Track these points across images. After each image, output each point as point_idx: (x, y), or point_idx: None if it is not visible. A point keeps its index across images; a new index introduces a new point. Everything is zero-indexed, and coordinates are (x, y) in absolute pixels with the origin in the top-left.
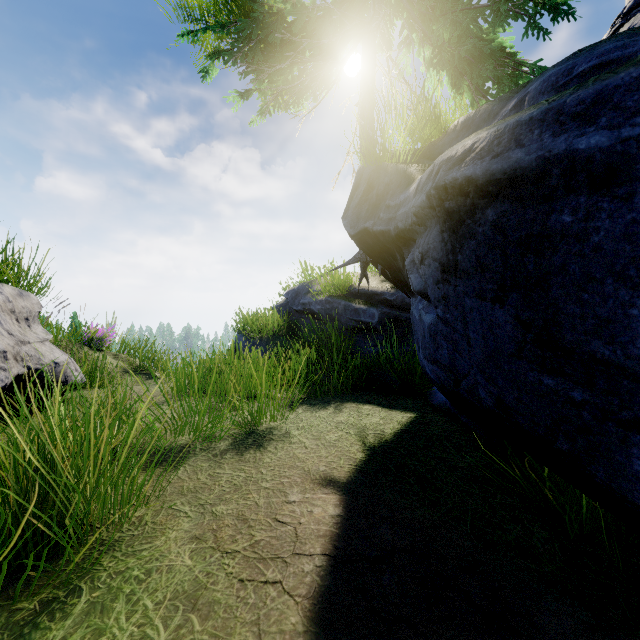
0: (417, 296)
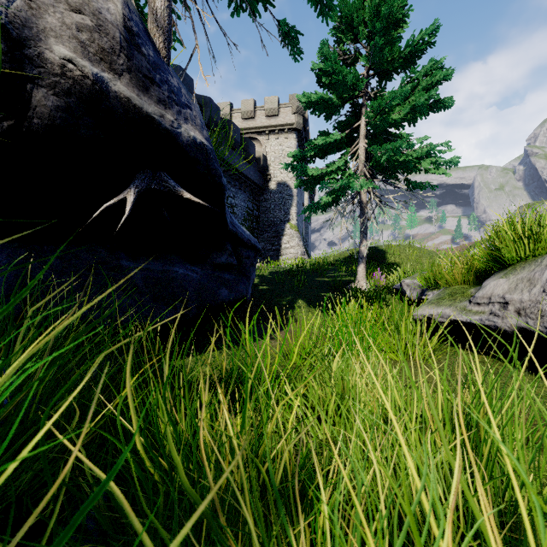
0: (152, 254)
